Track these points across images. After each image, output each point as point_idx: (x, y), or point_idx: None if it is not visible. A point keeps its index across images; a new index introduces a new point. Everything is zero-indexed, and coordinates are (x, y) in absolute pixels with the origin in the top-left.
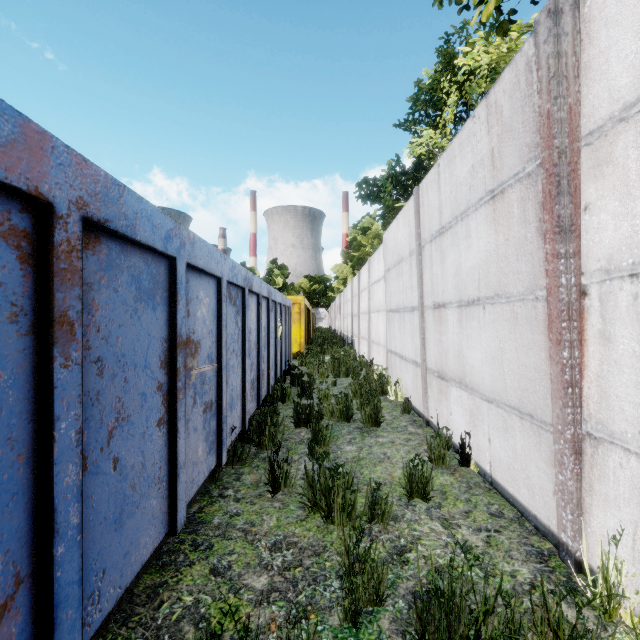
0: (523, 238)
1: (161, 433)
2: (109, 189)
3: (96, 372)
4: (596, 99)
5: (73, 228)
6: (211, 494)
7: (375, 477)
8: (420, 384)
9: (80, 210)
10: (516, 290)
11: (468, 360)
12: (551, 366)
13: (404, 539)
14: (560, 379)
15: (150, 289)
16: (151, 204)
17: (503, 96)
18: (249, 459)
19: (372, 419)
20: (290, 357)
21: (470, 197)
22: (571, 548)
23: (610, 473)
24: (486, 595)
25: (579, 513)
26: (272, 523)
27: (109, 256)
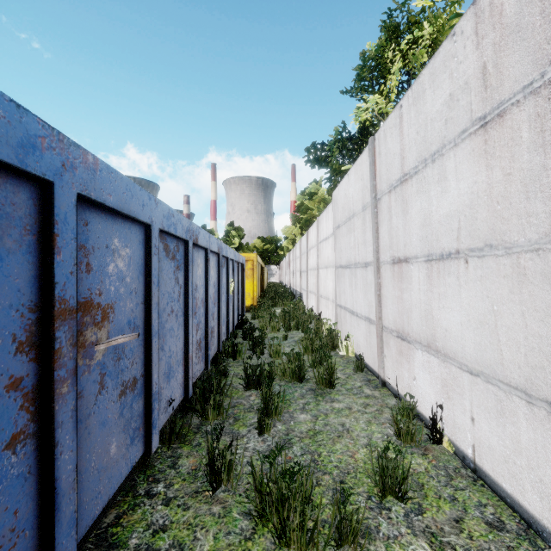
0: (539, 168)
1: (19, 456)
2: None
3: None
4: None
5: None
6: (136, 491)
7: (335, 461)
8: (374, 342)
9: None
10: (524, 238)
11: (440, 322)
12: None
13: None
14: None
15: None
16: None
17: None
18: (190, 434)
19: (326, 380)
20: (243, 311)
21: (446, 132)
22: None
23: None
24: None
25: None
26: (207, 545)
27: None
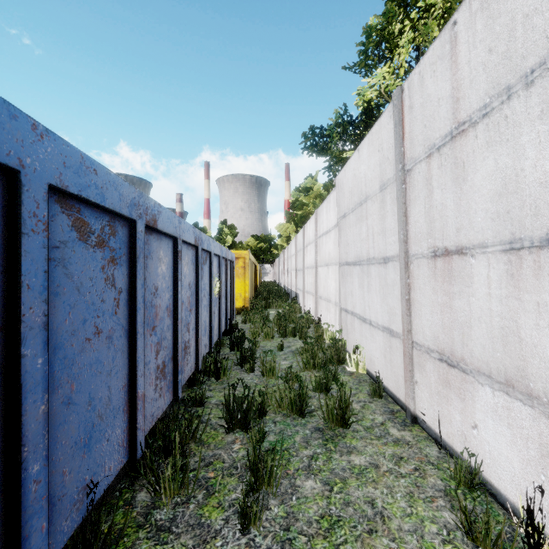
0: None
1: None
2: None
3: None
4: None
5: None
6: None
7: None
8: (398, 361)
9: None
10: None
11: (540, 350)
12: None
13: None
14: None
15: None
16: None
17: None
18: (130, 530)
19: (337, 416)
20: (233, 314)
21: None
22: None
23: None
24: None
25: None
26: None
27: None
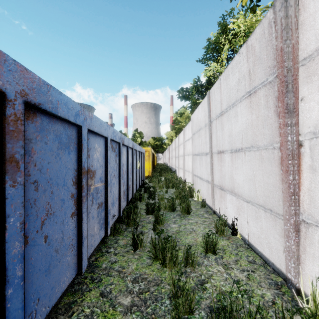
0: (266, 116)
1: (73, 220)
2: (41, 86)
3: (34, 188)
4: (308, 40)
5: (18, 107)
6: (102, 251)
7: (188, 241)
8: (210, 192)
9: (23, 97)
10: (262, 143)
11: (236, 180)
12: (282, 184)
13: (203, 276)
14: (287, 191)
15: (67, 143)
16: (67, 96)
17: (255, 41)
18: (122, 231)
19: (186, 210)
20: (144, 178)
21: (237, 95)
22: (293, 282)
23: (316, 242)
24: (250, 310)
25: (298, 263)
26: (133, 267)
27: (42, 124)
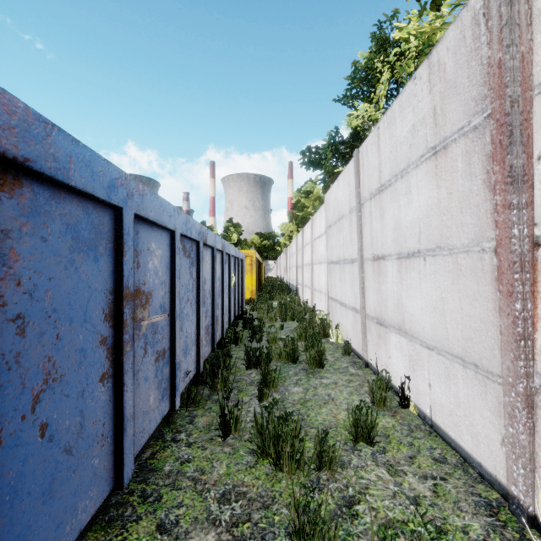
0: (468, 191)
1: (105, 388)
2: (31, 125)
3: (15, 331)
4: None
5: None
6: (164, 438)
7: (321, 419)
8: (359, 329)
9: None
10: (460, 242)
11: (408, 308)
12: (501, 318)
13: (352, 488)
14: (511, 331)
15: (91, 239)
16: (90, 149)
17: (446, 54)
18: (203, 401)
19: (316, 361)
20: (243, 303)
21: (410, 155)
22: (523, 503)
23: None
24: None
25: (532, 467)
26: (222, 470)
27: (34, 201)
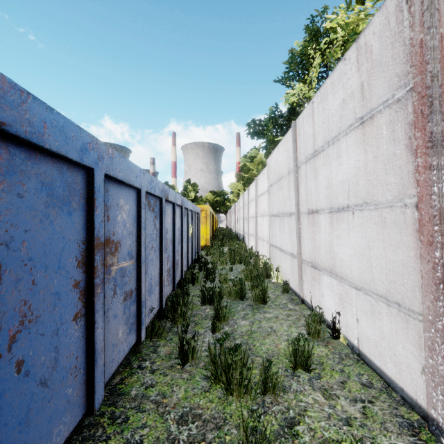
0: (392, 154)
1: (78, 326)
2: (6, 92)
3: None
4: None
5: None
6: (131, 366)
7: (265, 349)
8: (296, 271)
9: None
10: (384, 198)
11: (338, 255)
12: (422, 264)
13: (292, 410)
14: (431, 276)
15: (65, 196)
16: (64, 116)
17: (373, 37)
18: (165, 333)
19: (260, 298)
20: (199, 249)
21: (341, 125)
22: (442, 425)
23: None
24: None
25: None
26: (180, 394)
27: (11, 161)
